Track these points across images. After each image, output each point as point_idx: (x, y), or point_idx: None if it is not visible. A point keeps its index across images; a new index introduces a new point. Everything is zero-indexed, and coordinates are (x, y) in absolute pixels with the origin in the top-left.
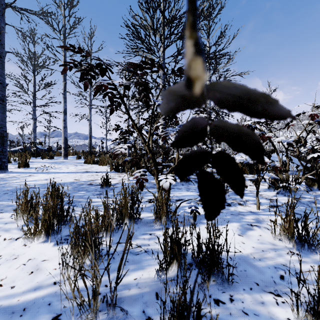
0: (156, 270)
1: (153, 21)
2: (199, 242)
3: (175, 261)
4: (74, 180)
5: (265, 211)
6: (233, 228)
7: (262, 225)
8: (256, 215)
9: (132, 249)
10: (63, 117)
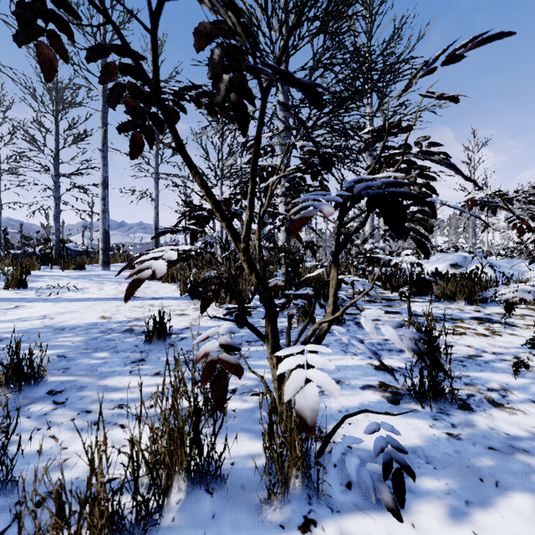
0: None
1: None
2: None
3: None
4: (99, 318)
5: None
6: (530, 527)
7: None
8: None
9: None
10: (102, 192)
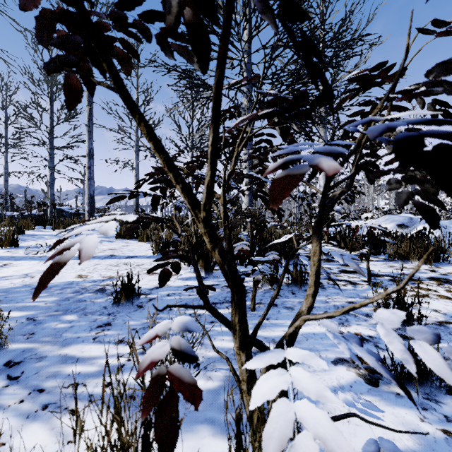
0: None
1: None
2: None
3: None
4: (76, 277)
5: None
6: None
7: None
8: None
9: None
10: (88, 162)
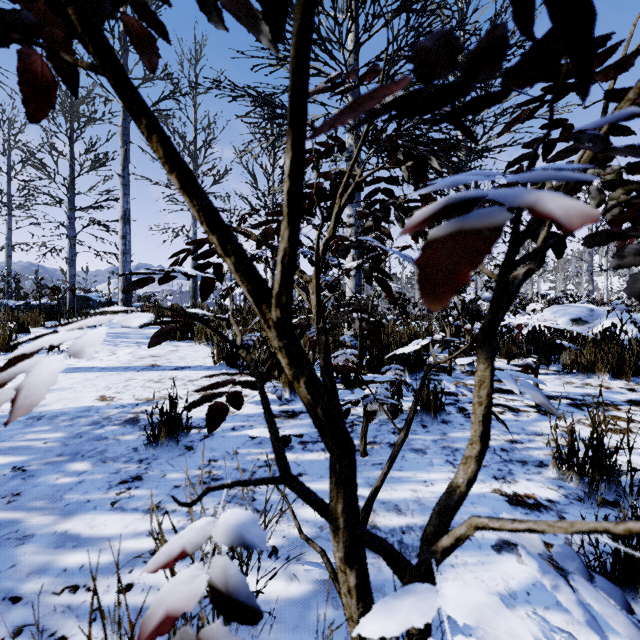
0: None
1: None
2: None
3: None
4: (97, 399)
5: None
6: None
7: None
8: None
9: None
10: (122, 229)
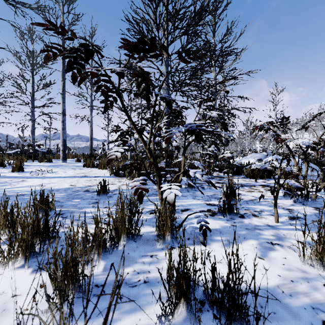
0: (157, 311)
1: (156, 15)
2: (214, 276)
3: (183, 300)
4: (69, 185)
5: (285, 225)
6: (251, 247)
7: (285, 244)
8: (275, 230)
9: (128, 278)
10: (62, 118)
